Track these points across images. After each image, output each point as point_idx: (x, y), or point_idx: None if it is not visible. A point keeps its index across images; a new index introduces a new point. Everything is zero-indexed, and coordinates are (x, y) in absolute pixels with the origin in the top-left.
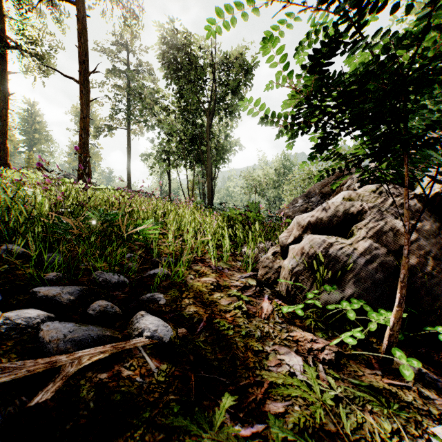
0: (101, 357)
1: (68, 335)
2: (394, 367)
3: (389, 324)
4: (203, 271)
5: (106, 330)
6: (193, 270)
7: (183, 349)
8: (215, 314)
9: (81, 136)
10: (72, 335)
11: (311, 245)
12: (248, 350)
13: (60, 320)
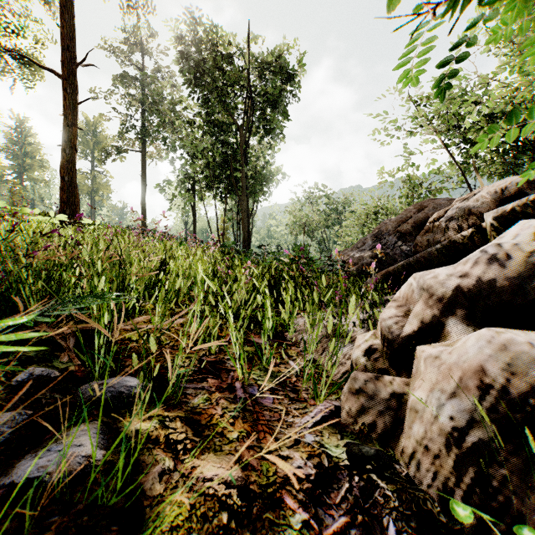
0: None
1: None
2: None
3: None
4: (210, 415)
5: None
6: (181, 420)
7: None
8: None
9: (64, 151)
10: None
11: (510, 364)
12: None
13: None
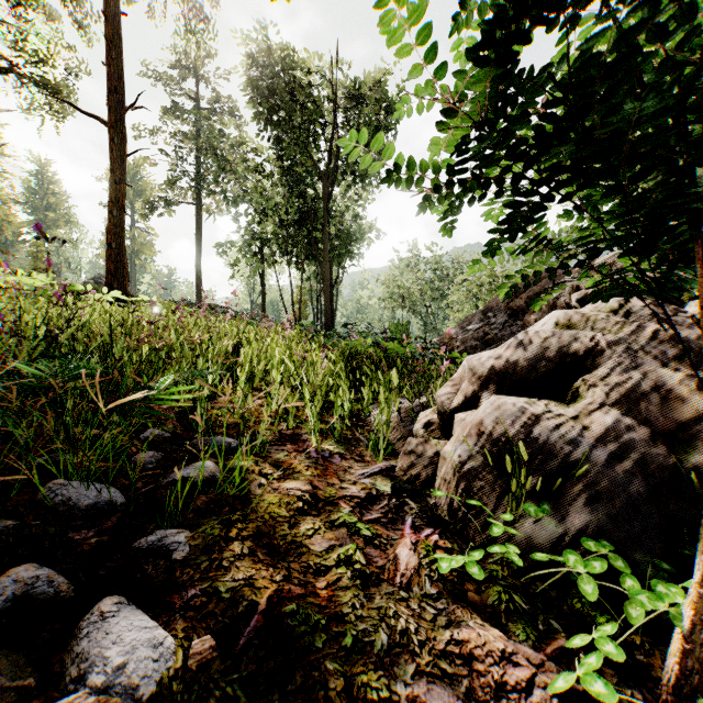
0: None
1: None
2: None
3: (680, 624)
4: (290, 463)
5: None
6: (269, 463)
7: None
8: (291, 584)
9: (111, 213)
10: None
11: (498, 418)
12: (354, 702)
13: None
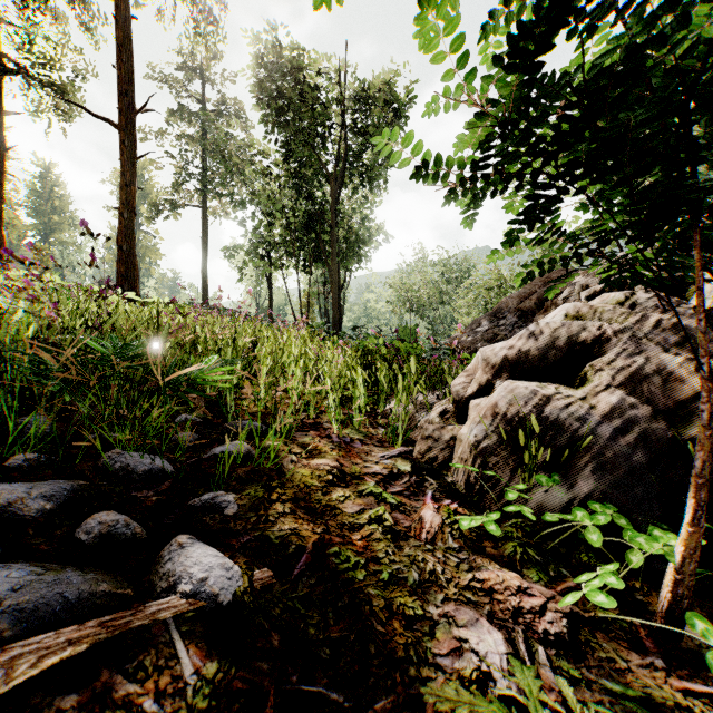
0: (66, 656)
1: (8, 600)
2: (684, 647)
3: (672, 559)
4: (316, 445)
5: (102, 579)
6: (296, 444)
7: (259, 619)
8: (331, 535)
9: (121, 216)
10: (17, 599)
11: (511, 400)
12: (395, 616)
13: (11, 558)
